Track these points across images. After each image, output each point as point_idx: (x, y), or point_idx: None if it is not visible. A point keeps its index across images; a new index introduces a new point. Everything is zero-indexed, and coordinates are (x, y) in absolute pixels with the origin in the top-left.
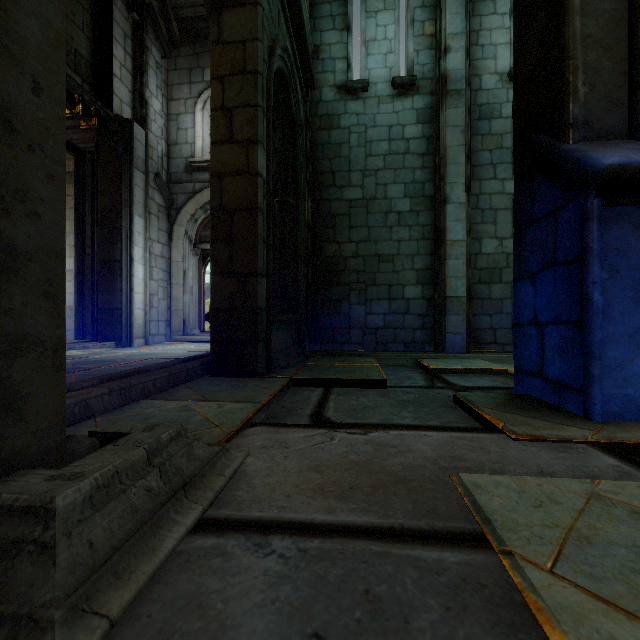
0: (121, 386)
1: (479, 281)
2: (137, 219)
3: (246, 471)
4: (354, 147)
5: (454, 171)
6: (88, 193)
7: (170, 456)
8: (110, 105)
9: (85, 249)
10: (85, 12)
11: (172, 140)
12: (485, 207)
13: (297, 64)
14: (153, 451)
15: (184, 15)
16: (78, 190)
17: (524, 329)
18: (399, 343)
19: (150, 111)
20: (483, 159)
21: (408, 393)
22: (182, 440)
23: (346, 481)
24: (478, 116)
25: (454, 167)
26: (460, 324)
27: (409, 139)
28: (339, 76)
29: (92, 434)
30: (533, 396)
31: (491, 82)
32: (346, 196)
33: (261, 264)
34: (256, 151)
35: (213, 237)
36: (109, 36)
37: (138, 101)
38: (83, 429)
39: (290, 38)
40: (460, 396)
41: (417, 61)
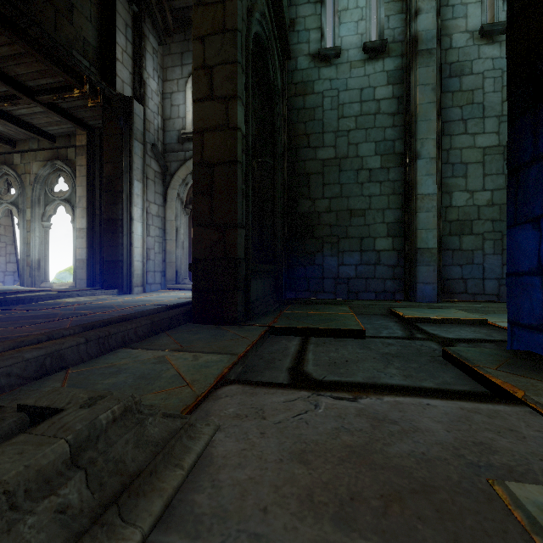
0: (99, 335)
1: (449, 233)
2: (136, 183)
3: (212, 456)
4: (327, 110)
5: (425, 127)
6: (97, 163)
7: (108, 446)
8: (114, 86)
9: (95, 211)
10: (92, 5)
11: (167, 115)
12: (455, 161)
13: (274, 33)
14: (82, 442)
15: (176, 6)
16: (89, 161)
17: (523, 279)
18: (370, 292)
19: (147, 90)
20: (453, 115)
21: (389, 345)
22: (132, 417)
23: (343, 483)
24: (448, 74)
25: (425, 124)
26: (431, 274)
27: (380, 100)
28: (313, 45)
29: (21, 408)
30: (537, 353)
31: (462, 40)
32: (320, 156)
33: (240, 215)
34: (235, 106)
35: (195, 191)
36: (113, 26)
37: (137, 82)
38: (49, 384)
39: (268, 7)
40: (451, 351)
41: (387, 26)
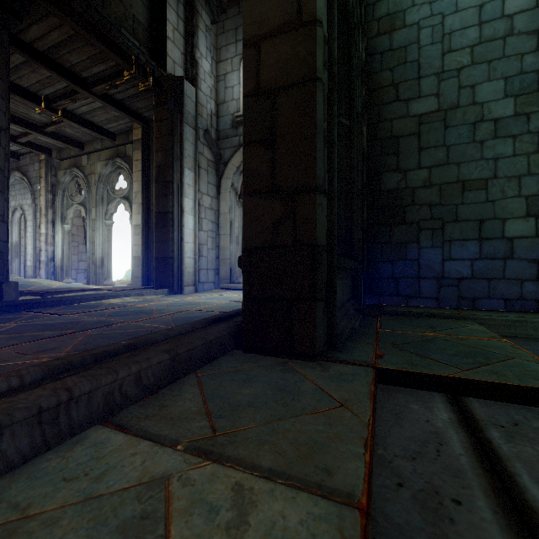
0: (40, 405)
1: None
2: (187, 172)
3: None
4: (425, 46)
5: None
6: (152, 157)
7: None
8: (165, 68)
9: (150, 206)
10: None
11: (220, 100)
12: None
13: None
14: None
15: None
16: (144, 155)
17: None
18: (496, 299)
19: (200, 71)
20: None
21: None
22: None
23: None
24: None
25: None
26: None
27: (513, 15)
28: None
29: None
30: None
31: None
32: (414, 111)
33: (320, 172)
34: None
35: (246, 139)
36: (164, 4)
37: (189, 62)
38: None
39: None
40: None
41: None
